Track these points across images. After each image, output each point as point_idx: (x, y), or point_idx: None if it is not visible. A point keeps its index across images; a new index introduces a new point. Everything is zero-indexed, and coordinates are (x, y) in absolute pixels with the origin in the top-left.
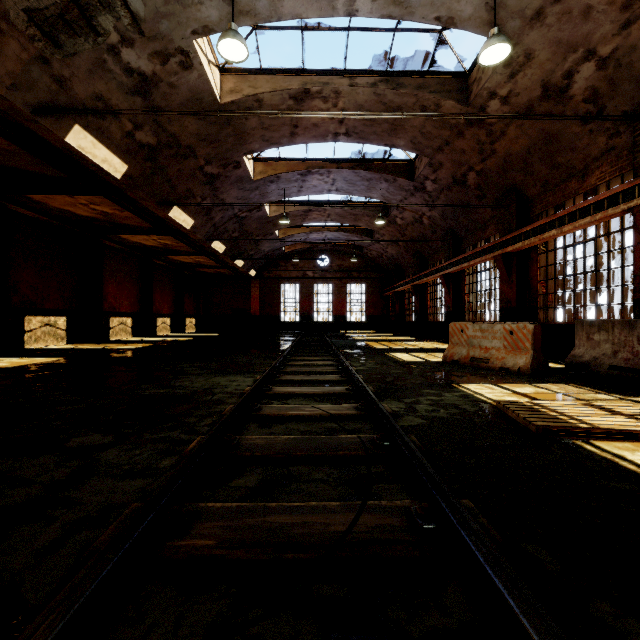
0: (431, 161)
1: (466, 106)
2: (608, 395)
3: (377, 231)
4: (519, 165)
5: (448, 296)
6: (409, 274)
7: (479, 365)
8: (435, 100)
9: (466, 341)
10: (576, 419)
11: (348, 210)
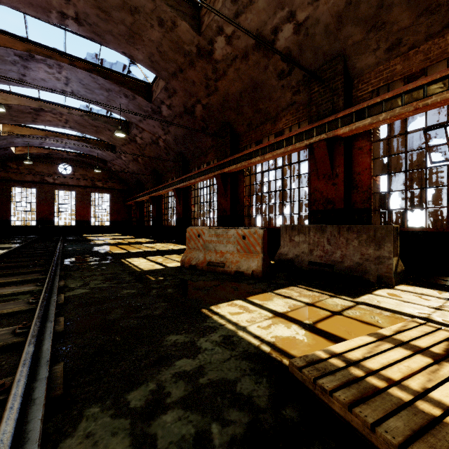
0: (167, 86)
1: (198, 35)
2: (341, 298)
3: (119, 147)
4: (234, 105)
5: (179, 206)
6: (148, 188)
7: (216, 269)
8: (172, 16)
9: (203, 246)
10: (448, 408)
11: (88, 120)
